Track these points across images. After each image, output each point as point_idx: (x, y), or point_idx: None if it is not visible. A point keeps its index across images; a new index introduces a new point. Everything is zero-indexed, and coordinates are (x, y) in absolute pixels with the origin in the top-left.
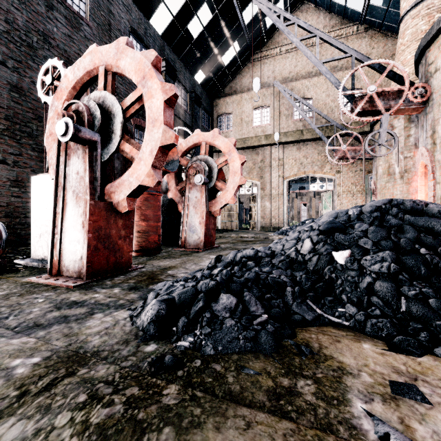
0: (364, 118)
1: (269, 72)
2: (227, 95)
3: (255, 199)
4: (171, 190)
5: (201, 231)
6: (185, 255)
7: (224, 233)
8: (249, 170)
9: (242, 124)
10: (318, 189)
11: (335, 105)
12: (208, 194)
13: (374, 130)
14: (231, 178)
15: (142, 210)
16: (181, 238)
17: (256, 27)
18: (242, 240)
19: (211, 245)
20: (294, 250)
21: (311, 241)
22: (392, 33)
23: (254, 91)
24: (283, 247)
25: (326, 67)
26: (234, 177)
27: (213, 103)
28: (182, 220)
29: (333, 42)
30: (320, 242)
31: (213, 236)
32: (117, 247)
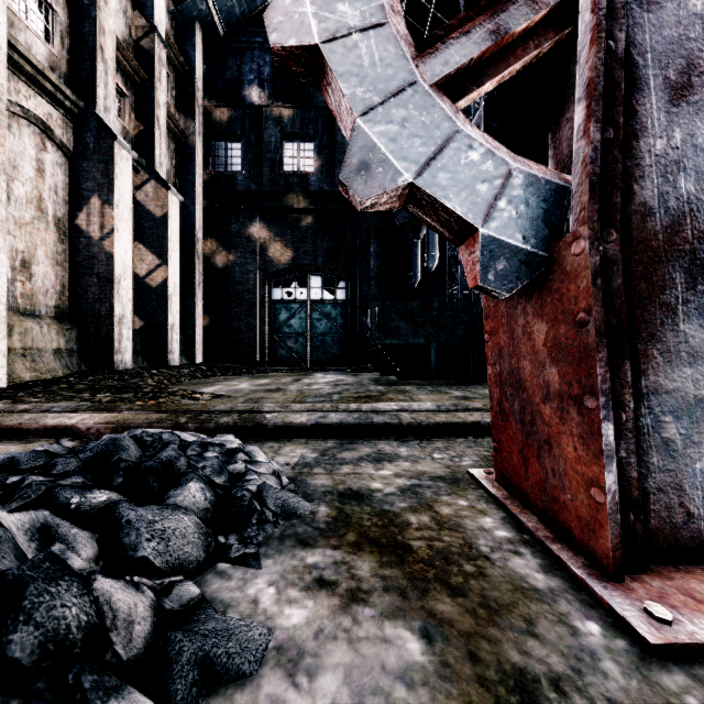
0: None
1: None
2: None
3: None
4: None
5: None
6: None
7: None
8: None
9: None
10: None
11: None
12: None
13: None
14: None
15: None
16: None
17: None
18: None
19: None
20: None
21: None
22: None
23: None
24: None
25: None
26: None
27: None
28: None
29: None
30: None
31: None
32: (543, 428)
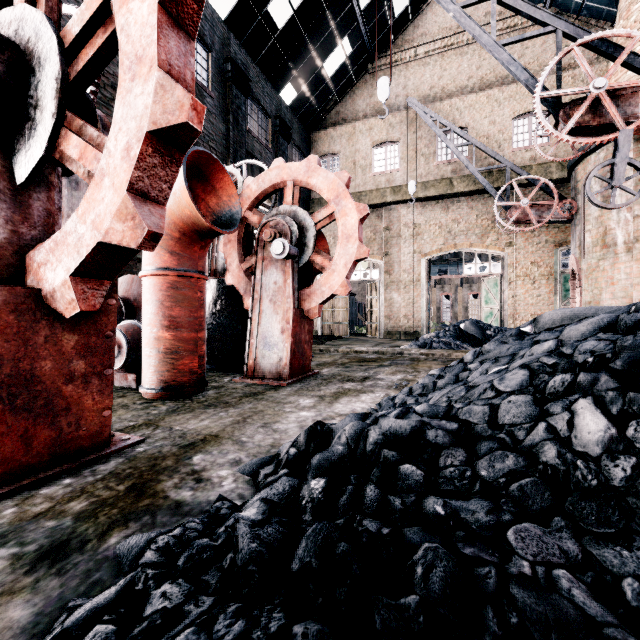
0: (584, 138)
1: (397, 88)
2: (331, 125)
3: (377, 288)
4: (232, 270)
5: (285, 346)
6: (249, 399)
7: (328, 342)
8: (367, 243)
9: (355, 170)
10: (476, 273)
11: (505, 138)
12: (297, 277)
13: (575, 174)
14: (342, 246)
15: (164, 308)
16: (248, 358)
17: (378, 15)
18: (359, 357)
19: (304, 372)
20: (548, 437)
21: (601, 409)
22: (598, 20)
23: (380, 100)
24: (494, 415)
25: (508, 53)
26: (347, 245)
27: (309, 137)
28: (250, 325)
29: (522, 7)
30: (636, 415)
31: (308, 354)
32: (61, 402)
